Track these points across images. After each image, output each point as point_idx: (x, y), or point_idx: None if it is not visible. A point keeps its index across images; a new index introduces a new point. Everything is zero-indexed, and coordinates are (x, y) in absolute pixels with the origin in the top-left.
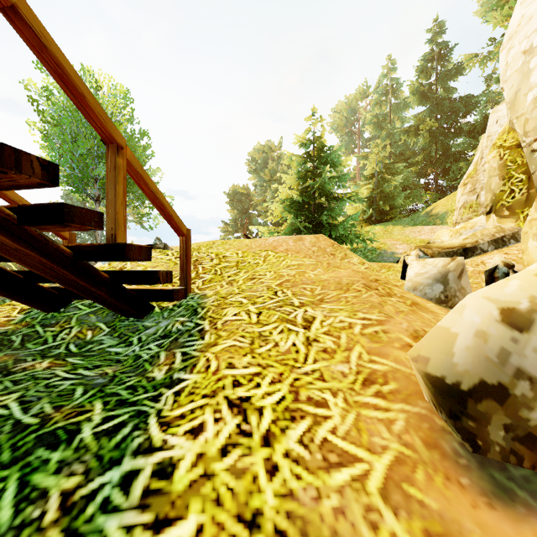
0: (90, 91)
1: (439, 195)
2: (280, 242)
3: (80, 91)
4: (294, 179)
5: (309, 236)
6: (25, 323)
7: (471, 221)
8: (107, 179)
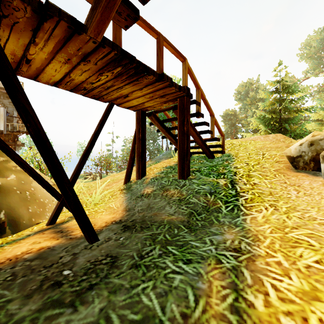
0: (210, 106)
1: None
2: (256, 138)
3: (209, 107)
4: (266, 105)
5: (271, 134)
6: None
7: None
8: (211, 123)
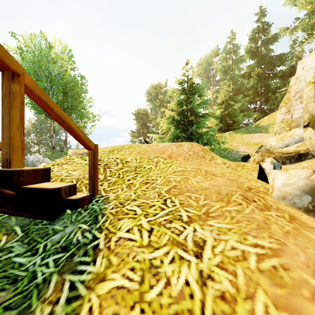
0: None
1: (263, 114)
2: (167, 148)
3: None
4: (175, 105)
5: (186, 143)
6: None
7: (290, 131)
8: (3, 104)
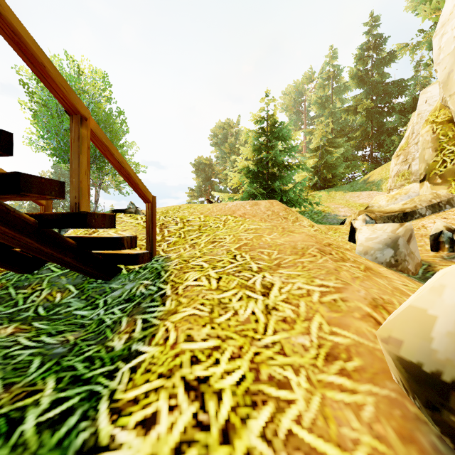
0: (50, 62)
1: (374, 165)
2: (238, 207)
3: (40, 61)
4: (250, 152)
5: (264, 201)
6: (0, 285)
7: (405, 187)
8: (71, 149)
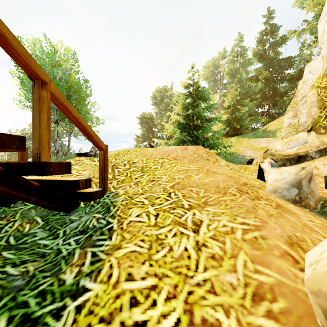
0: (12, 34)
1: (270, 118)
2: (172, 151)
3: (2, 32)
4: (181, 109)
5: (191, 146)
6: None
7: (295, 135)
8: (33, 108)
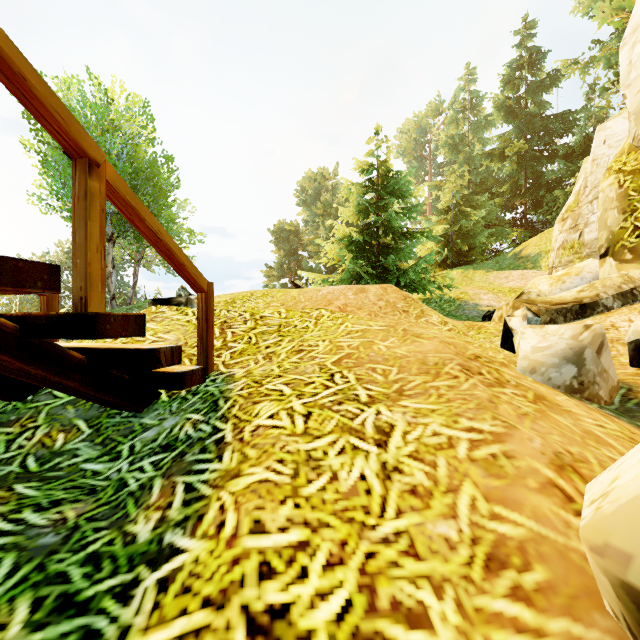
0: (36, 72)
1: (529, 232)
2: (337, 295)
3: (17, 70)
4: (354, 214)
5: (373, 286)
6: None
7: (577, 265)
8: (74, 212)
